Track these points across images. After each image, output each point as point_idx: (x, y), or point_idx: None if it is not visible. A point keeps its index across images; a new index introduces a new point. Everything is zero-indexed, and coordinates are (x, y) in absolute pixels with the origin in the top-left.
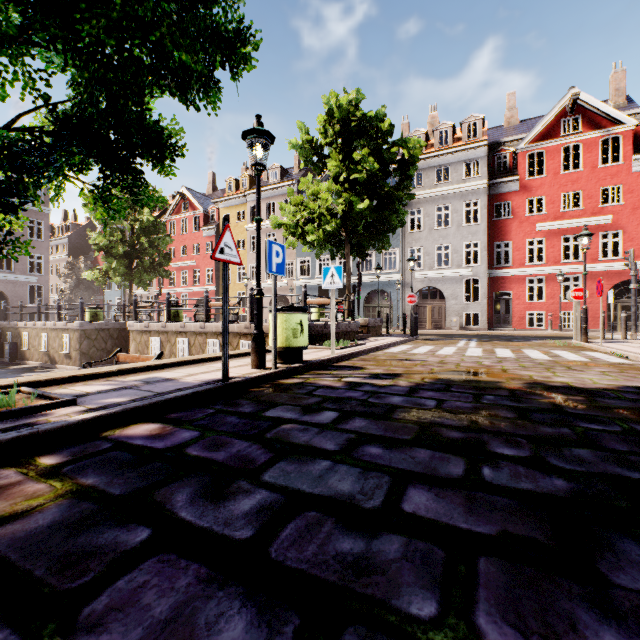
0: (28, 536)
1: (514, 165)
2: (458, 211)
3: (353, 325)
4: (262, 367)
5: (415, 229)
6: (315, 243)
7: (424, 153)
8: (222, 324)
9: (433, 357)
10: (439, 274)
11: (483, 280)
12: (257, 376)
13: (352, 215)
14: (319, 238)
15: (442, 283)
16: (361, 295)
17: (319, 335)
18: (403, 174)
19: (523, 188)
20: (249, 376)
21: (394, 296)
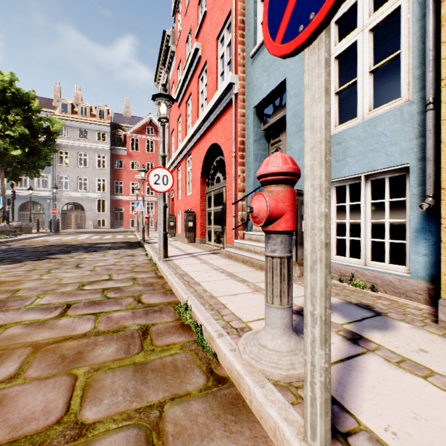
0: None
1: (126, 141)
2: (93, 159)
3: (8, 227)
4: None
5: (64, 164)
6: None
7: (70, 117)
8: None
9: (58, 240)
10: (81, 195)
11: (108, 201)
12: None
13: (7, 156)
14: None
15: (83, 200)
16: (16, 204)
17: None
18: (49, 137)
19: (129, 155)
20: None
21: (47, 207)
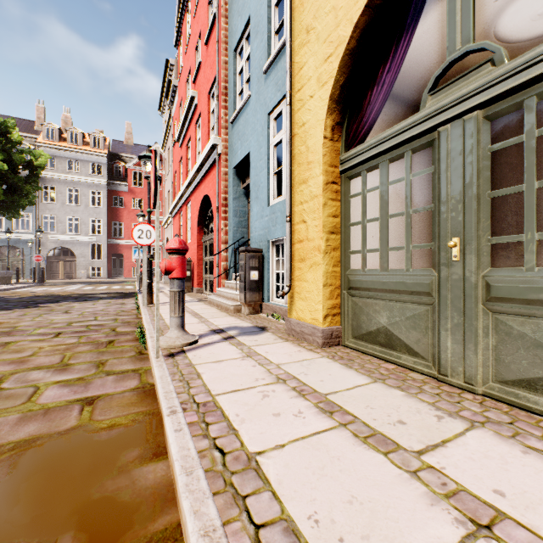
0: None
1: (127, 174)
2: (86, 195)
3: None
4: None
5: (49, 201)
6: None
7: (57, 145)
8: None
9: (44, 291)
10: (71, 238)
11: (105, 245)
12: None
13: None
14: None
15: (74, 245)
16: None
17: None
18: (32, 172)
19: (131, 191)
20: None
21: (28, 252)
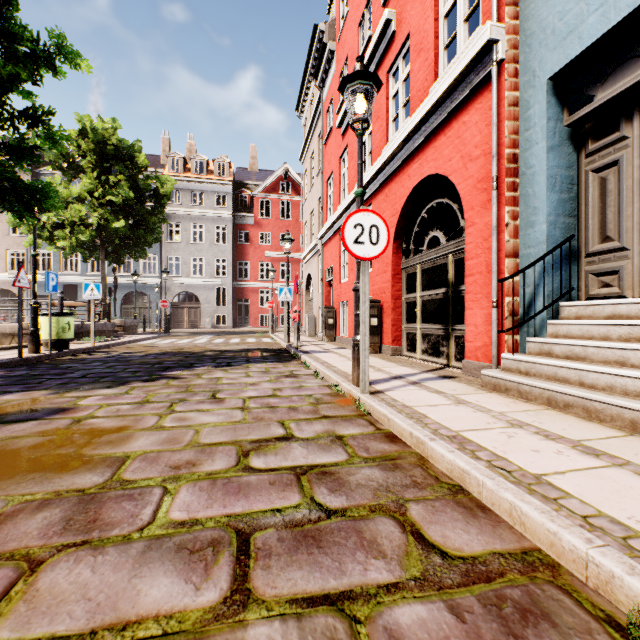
0: (2, 383)
1: (252, 204)
2: (211, 231)
3: (109, 325)
4: (39, 352)
5: (174, 240)
6: (67, 249)
7: (182, 176)
8: (19, 324)
9: (170, 344)
10: (195, 282)
11: (230, 289)
12: (41, 356)
13: (108, 230)
14: (72, 245)
15: (198, 289)
16: (118, 296)
17: (76, 333)
18: (158, 202)
19: (257, 224)
20: (35, 355)
21: (154, 298)
